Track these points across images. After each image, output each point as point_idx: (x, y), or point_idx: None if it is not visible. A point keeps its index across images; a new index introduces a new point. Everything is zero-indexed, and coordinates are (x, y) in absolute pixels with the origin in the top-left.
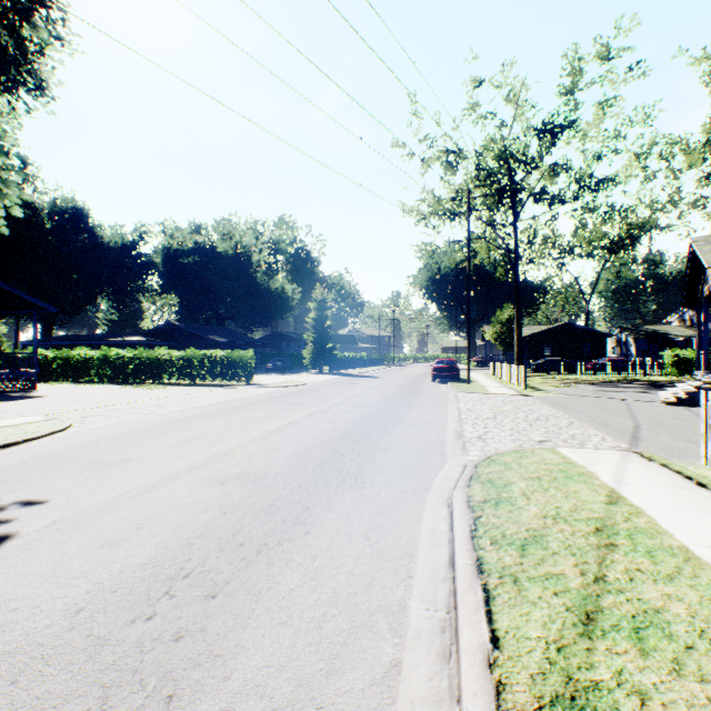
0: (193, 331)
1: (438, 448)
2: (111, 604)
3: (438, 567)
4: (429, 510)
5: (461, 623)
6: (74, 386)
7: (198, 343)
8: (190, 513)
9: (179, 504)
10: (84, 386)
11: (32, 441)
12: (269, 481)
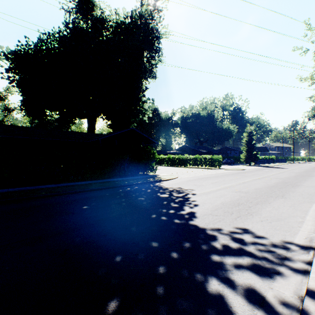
0: (193, 148)
1: None
2: (228, 204)
3: None
4: (314, 206)
5: None
6: (162, 167)
7: (194, 152)
8: (232, 196)
9: (227, 194)
10: (165, 167)
11: (174, 179)
12: (250, 193)
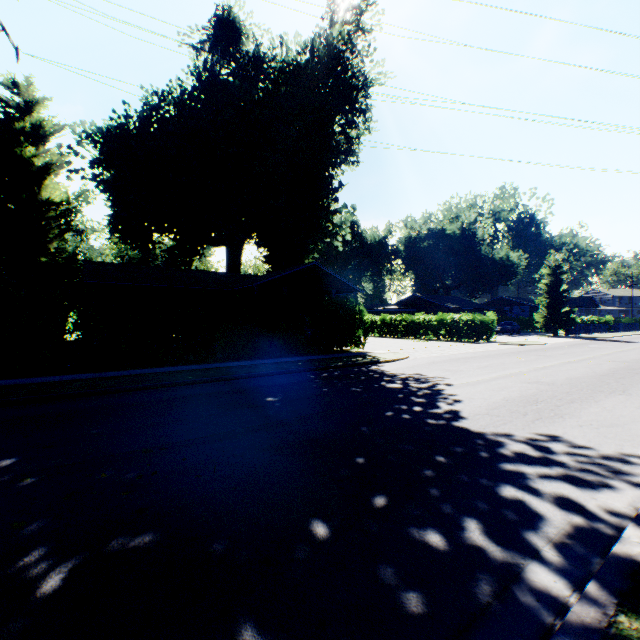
0: (431, 300)
1: None
2: (517, 401)
3: None
4: None
5: None
6: (370, 338)
7: (434, 310)
8: (522, 389)
9: (512, 386)
10: (375, 338)
11: (402, 360)
12: (557, 386)
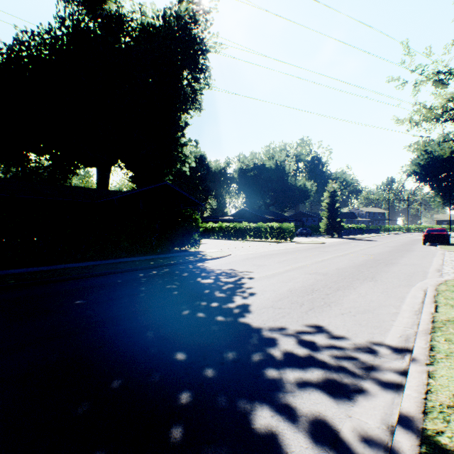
0: (255, 213)
1: (421, 274)
2: (298, 291)
3: (415, 302)
4: (412, 291)
5: (422, 308)
6: (210, 240)
7: (257, 220)
8: (304, 279)
9: (298, 277)
10: (214, 240)
11: (225, 257)
12: (329, 275)
